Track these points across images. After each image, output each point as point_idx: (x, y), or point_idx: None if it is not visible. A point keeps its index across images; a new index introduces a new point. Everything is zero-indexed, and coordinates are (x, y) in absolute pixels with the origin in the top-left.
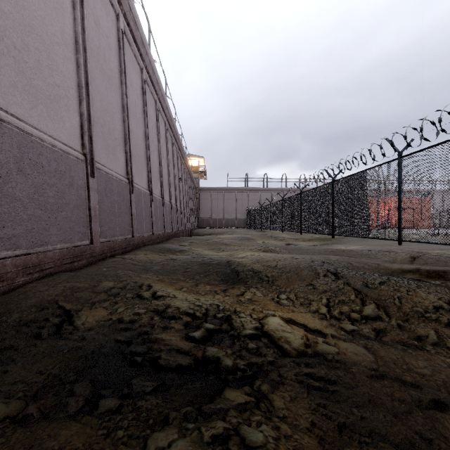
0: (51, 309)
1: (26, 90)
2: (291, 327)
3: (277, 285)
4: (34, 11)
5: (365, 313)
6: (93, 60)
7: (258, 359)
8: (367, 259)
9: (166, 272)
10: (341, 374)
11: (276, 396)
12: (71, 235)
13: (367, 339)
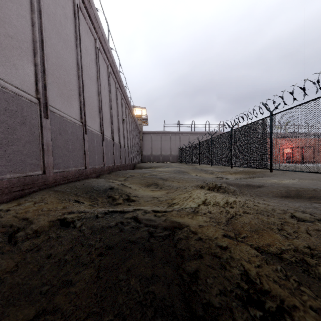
0: None
1: None
2: None
3: None
4: None
5: None
6: None
7: None
8: None
9: None
10: None
11: None
12: None
13: None
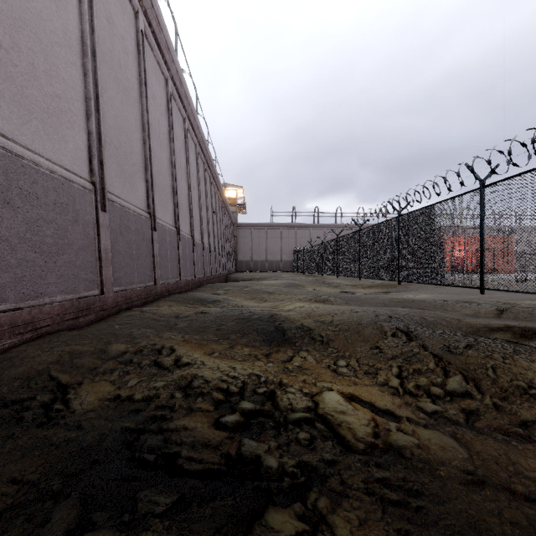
0: (41, 384)
1: (16, 101)
2: (354, 407)
3: (333, 348)
4: (28, 2)
5: (449, 387)
6: (105, 66)
7: (312, 457)
8: (443, 311)
9: (195, 330)
10: (425, 480)
11: (339, 519)
12: (75, 284)
13: (455, 424)
